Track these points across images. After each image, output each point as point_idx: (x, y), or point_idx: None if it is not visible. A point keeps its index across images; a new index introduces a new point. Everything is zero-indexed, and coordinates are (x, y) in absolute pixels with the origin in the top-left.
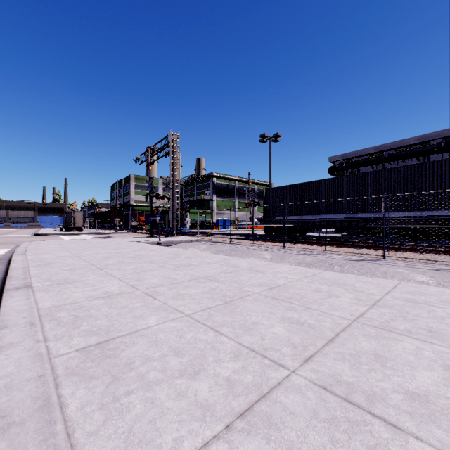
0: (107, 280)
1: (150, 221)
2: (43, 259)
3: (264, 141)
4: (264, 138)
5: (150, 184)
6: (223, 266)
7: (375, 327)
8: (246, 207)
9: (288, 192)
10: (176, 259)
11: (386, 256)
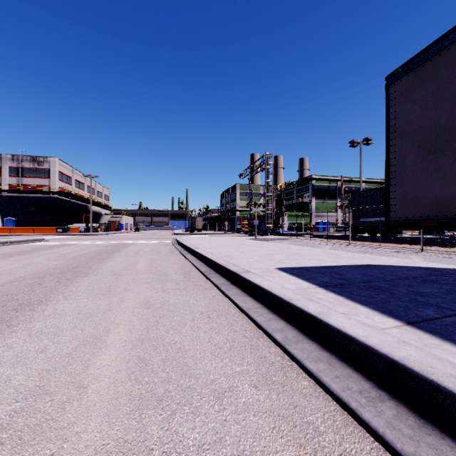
0: (226, 249)
1: (250, 224)
2: (195, 243)
3: (354, 146)
4: (353, 143)
5: (250, 195)
6: (283, 248)
7: (316, 259)
8: (321, 212)
9: (372, 195)
10: (260, 245)
11: (426, 250)
